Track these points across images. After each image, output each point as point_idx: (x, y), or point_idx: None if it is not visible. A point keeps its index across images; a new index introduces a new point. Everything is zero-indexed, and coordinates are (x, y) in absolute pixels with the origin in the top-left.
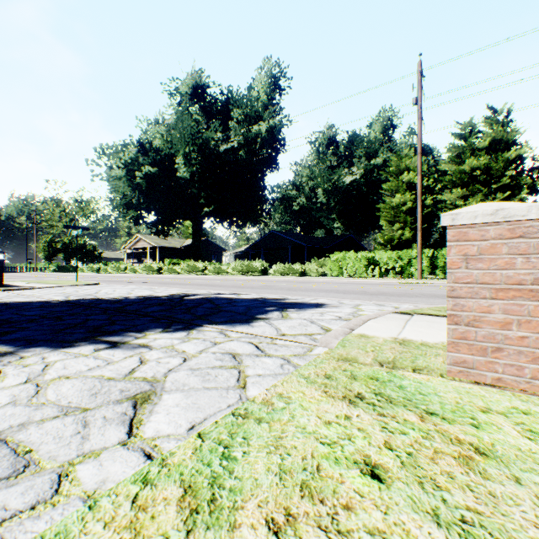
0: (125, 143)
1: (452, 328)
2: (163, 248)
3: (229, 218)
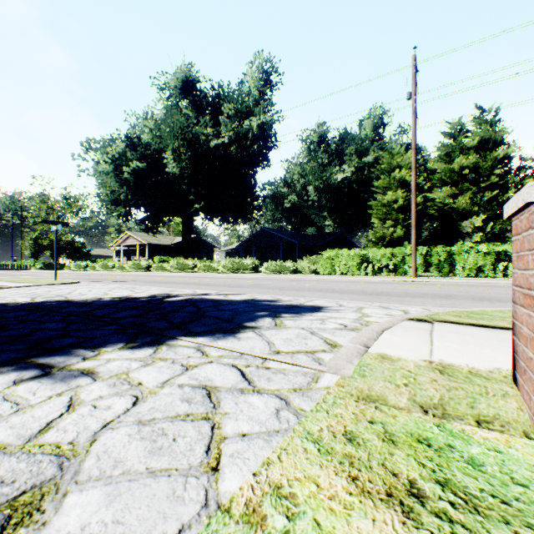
0: (113, 137)
1: None
2: (153, 246)
3: (220, 215)
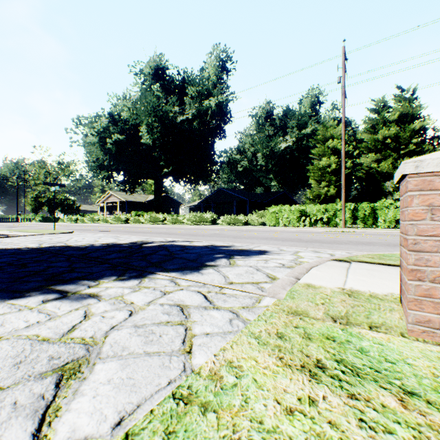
0: (98, 115)
1: (415, 285)
2: (130, 202)
3: (185, 177)
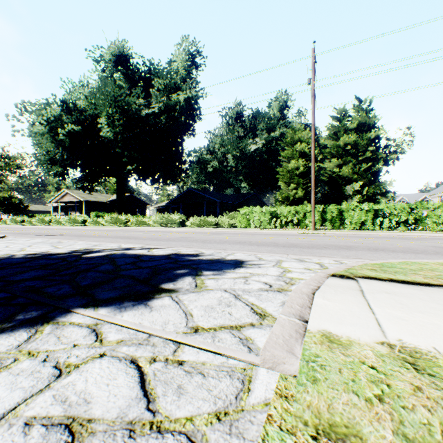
0: (48, 101)
1: None
2: (90, 202)
3: (151, 176)
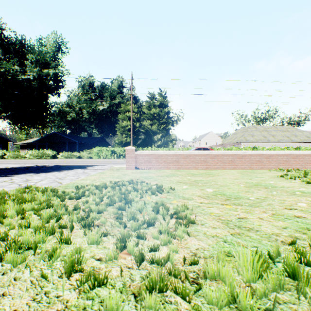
0: None
1: (126, 163)
2: None
3: (22, 121)
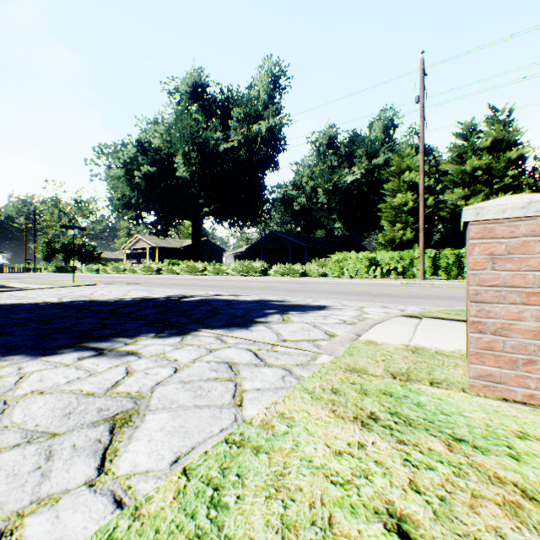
0: (124, 142)
1: (476, 337)
2: (163, 249)
3: (229, 218)
